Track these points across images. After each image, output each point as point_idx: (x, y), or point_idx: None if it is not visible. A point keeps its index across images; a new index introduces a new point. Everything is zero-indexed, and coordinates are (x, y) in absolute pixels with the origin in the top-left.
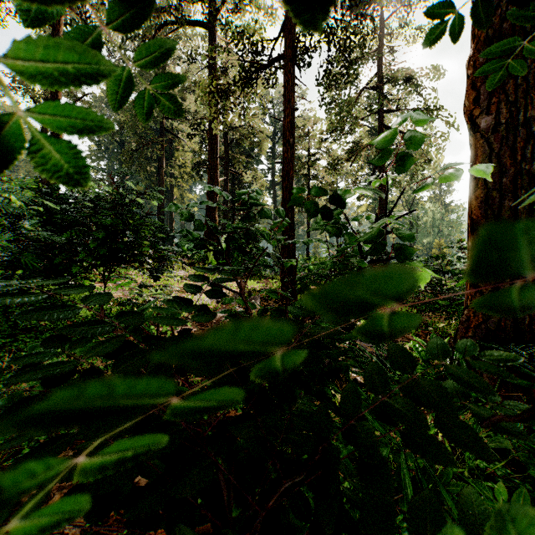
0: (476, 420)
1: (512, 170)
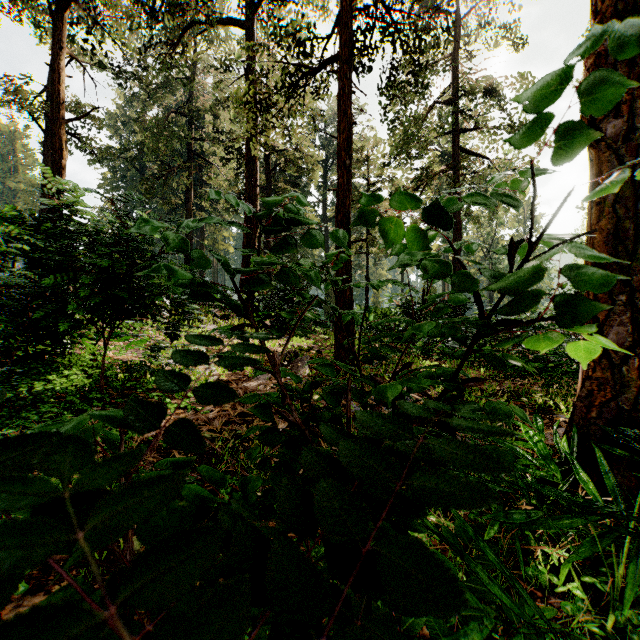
0: (631, 555)
1: None
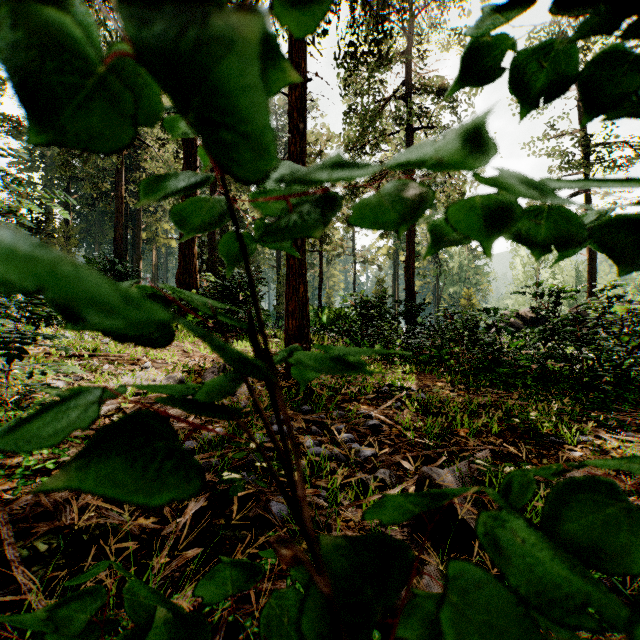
0: None
1: None
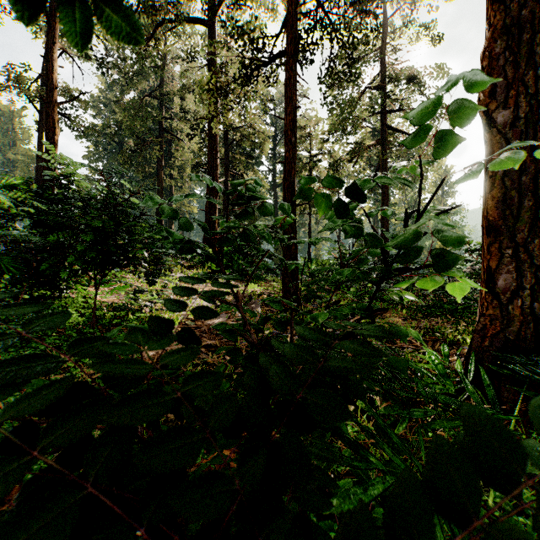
0: None
1: (531, 167)
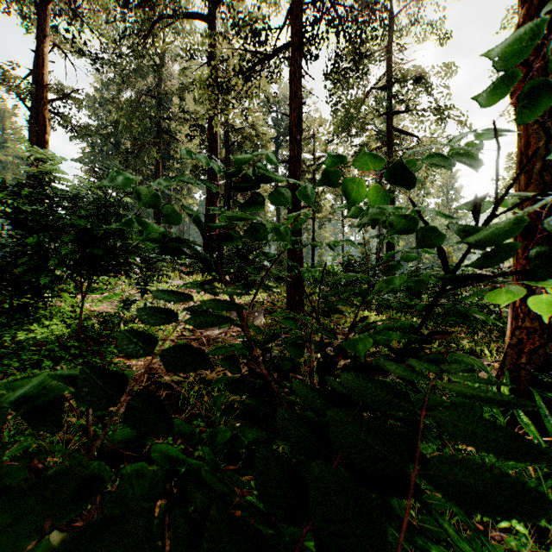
0: None
1: None
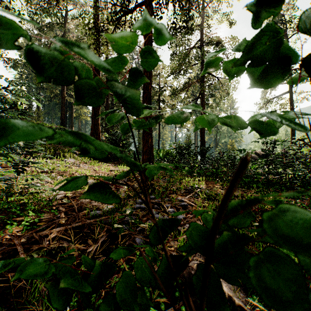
0: None
1: None
